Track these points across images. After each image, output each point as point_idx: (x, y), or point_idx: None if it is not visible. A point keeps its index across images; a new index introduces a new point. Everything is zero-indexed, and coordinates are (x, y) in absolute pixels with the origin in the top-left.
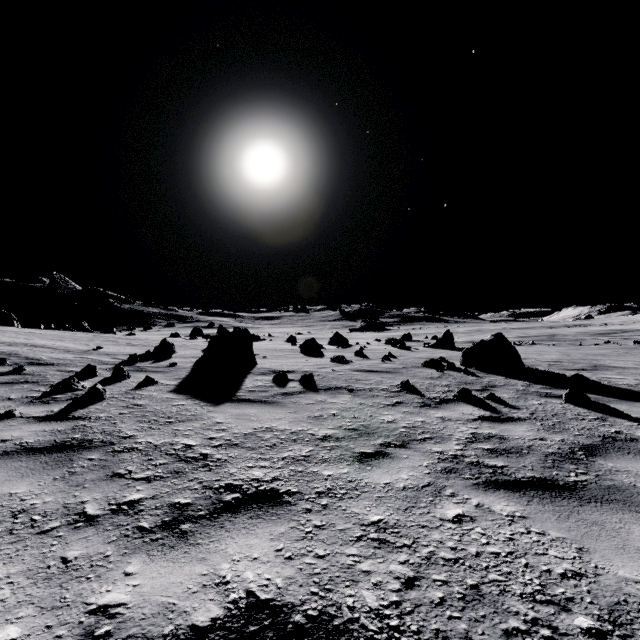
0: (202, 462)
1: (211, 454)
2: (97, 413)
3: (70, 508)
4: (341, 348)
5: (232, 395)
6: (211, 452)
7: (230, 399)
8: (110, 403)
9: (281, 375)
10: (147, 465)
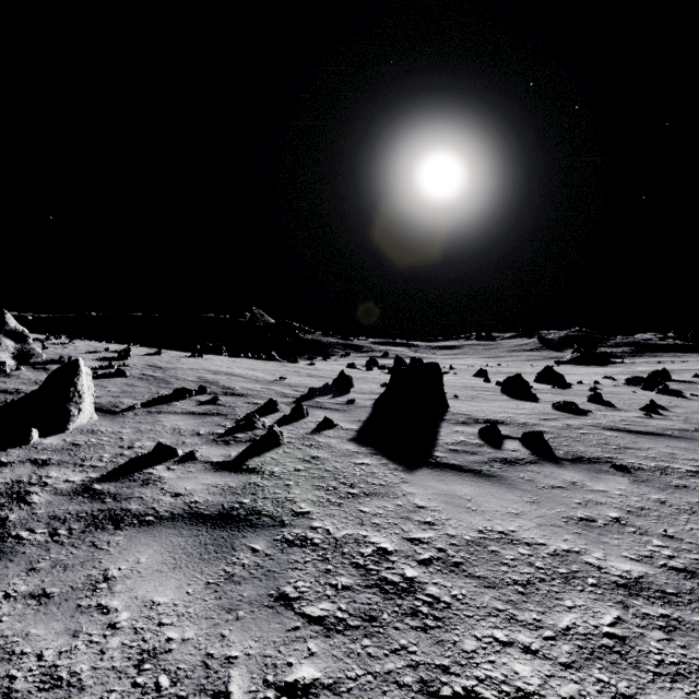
0: (408, 600)
1: (420, 581)
2: (271, 465)
3: (210, 671)
4: (558, 388)
5: (427, 454)
6: (419, 576)
7: (426, 461)
8: (286, 451)
9: (491, 428)
10: (324, 585)
